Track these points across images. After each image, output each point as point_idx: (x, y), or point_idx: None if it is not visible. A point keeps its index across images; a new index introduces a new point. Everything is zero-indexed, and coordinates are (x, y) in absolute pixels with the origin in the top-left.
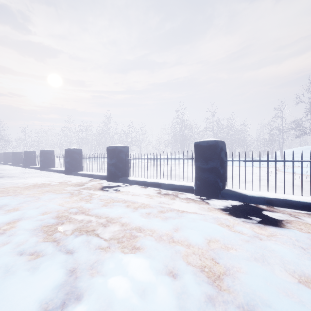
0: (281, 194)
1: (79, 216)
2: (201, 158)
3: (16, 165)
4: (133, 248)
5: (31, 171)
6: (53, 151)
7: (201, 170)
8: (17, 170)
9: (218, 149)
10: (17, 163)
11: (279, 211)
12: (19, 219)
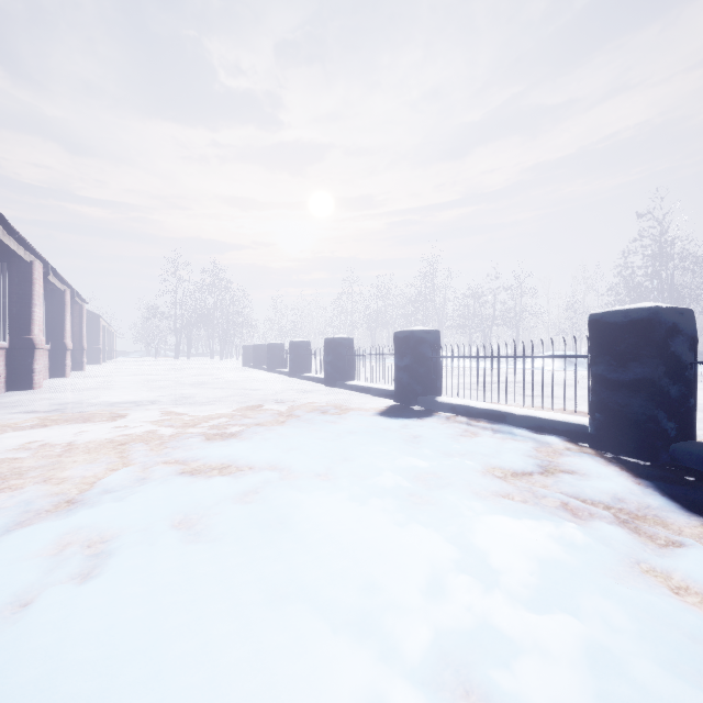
0: None
1: None
2: None
3: (275, 372)
4: None
5: (307, 386)
6: (352, 341)
7: None
8: (281, 383)
9: None
10: (275, 367)
11: None
12: None
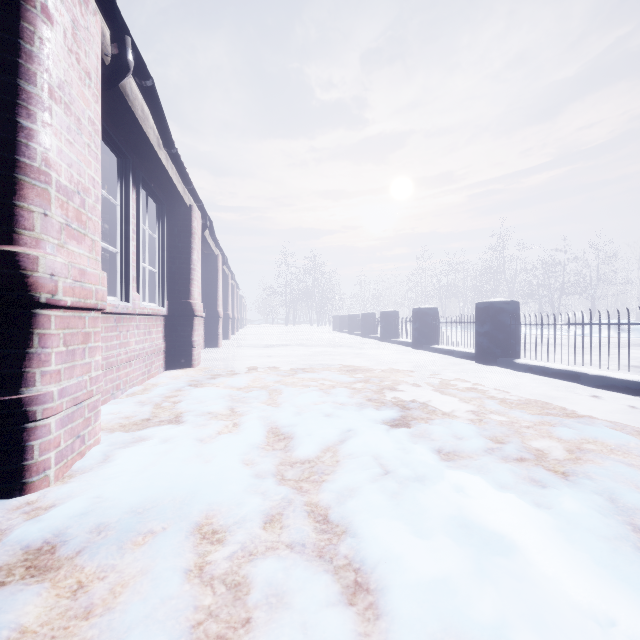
0: None
1: (420, 390)
2: None
3: (353, 334)
4: (468, 420)
5: (370, 341)
6: (397, 313)
7: None
8: (354, 340)
9: None
10: (353, 330)
11: None
12: (365, 382)
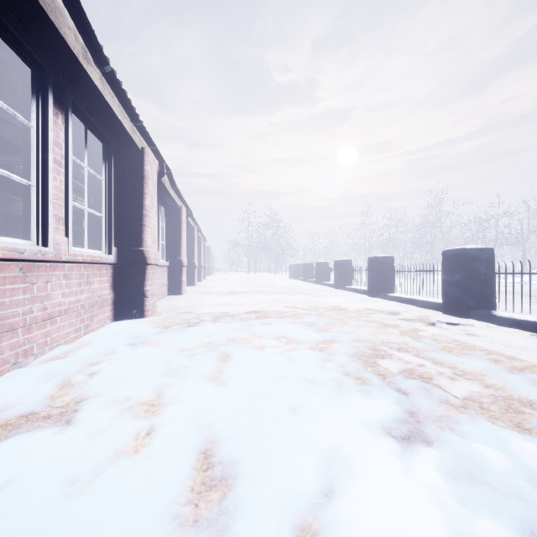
0: None
1: (404, 355)
2: None
3: (307, 281)
4: (515, 425)
5: (324, 288)
6: (350, 262)
7: None
8: (309, 287)
9: None
10: (308, 278)
11: None
12: (332, 341)
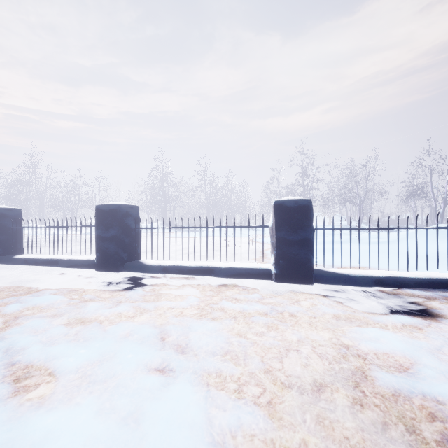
0: (182, 261)
1: None
2: (102, 225)
3: None
4: None
5: None
6: None
7: (101, 240)
8: None
9: (119, 214)
10: None
11: (163, 277)
12: None
